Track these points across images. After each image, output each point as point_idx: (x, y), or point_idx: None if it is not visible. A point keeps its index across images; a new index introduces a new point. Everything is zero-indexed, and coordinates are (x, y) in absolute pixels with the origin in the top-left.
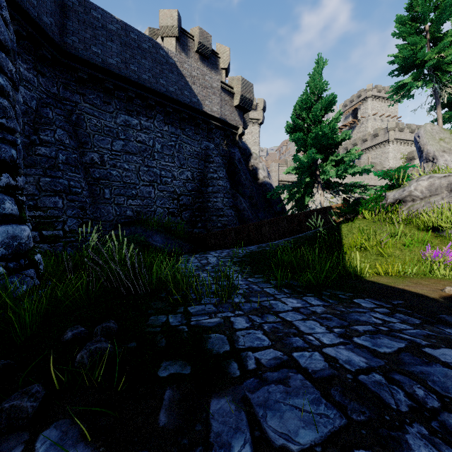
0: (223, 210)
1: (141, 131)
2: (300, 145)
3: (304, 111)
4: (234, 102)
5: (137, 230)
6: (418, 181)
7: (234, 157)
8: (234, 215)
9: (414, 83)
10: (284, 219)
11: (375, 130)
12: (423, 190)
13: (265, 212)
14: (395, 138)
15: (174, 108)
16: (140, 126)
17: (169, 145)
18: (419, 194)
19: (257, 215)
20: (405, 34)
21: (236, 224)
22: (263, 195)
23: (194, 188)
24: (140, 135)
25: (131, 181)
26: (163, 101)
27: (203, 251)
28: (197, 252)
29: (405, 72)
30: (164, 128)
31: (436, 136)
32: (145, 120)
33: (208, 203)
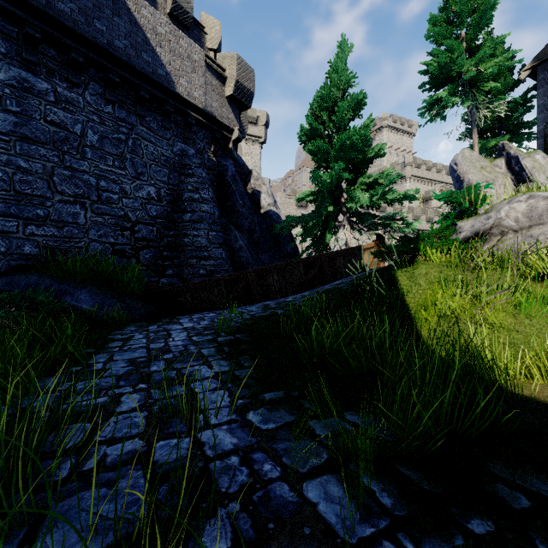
0: (208, 248)
1: (57, 105)
2: (320, 158)
3: (326, 111)
4: (226, 91)
5: (42, 281)
6: (512, 203)
7: (226, 173)
8: (226, 257)
9: (450, 99)
10: (299, 263)
11: (391, 164)
12: (519, 217)
13: (270, 253)
14: (413, 175)
15: (123, 77)
16: (55, 95)
17: (114, 138)
18: (513, 224)
19: (260, 257)
20: (439, 38)
21: (228, 271)
22: (268, 230)
23: (161, 213)
24: (55, 113)
25: (33, 192)
26: (101, 60)
27: (169, 317)
28: (158, 319)
29: (437, 87)
30: (106, 109)
31: (476, 164)
32: (66, 87)
33: (185, 237)
